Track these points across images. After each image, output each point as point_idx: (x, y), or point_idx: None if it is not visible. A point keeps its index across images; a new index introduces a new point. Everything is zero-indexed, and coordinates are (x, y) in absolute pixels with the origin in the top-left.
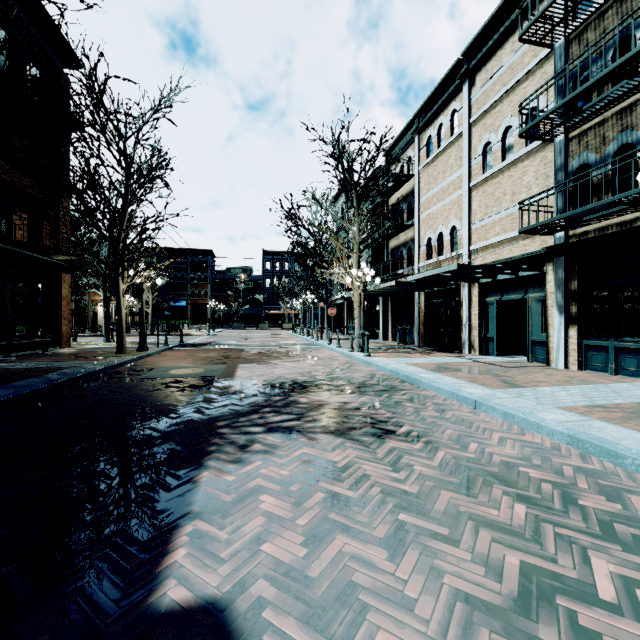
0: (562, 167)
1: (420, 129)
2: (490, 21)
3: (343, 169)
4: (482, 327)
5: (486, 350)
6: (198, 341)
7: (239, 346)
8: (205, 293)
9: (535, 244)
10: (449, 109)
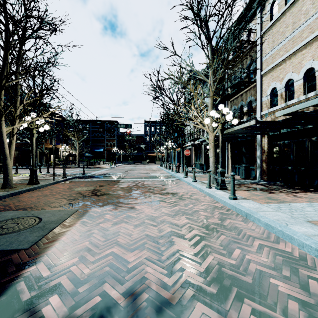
0: None
1: None
2: None
3: (201, 19)
4: None
5: None
6: (97, 173)
7: (118, 178)
8: (113, 144)
9: None
10: None
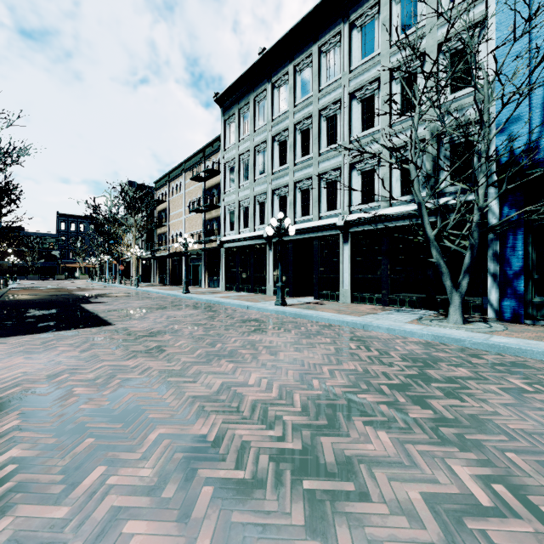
0: (204, 223)
1: (170, 180)
2: (189, 158)
3: (127, 202)
4: (189, 275)
5: (190, 284)
6: (17, 286)
7: (59, 287)
8: None
9: (200, 246)
10: (179, 180)
